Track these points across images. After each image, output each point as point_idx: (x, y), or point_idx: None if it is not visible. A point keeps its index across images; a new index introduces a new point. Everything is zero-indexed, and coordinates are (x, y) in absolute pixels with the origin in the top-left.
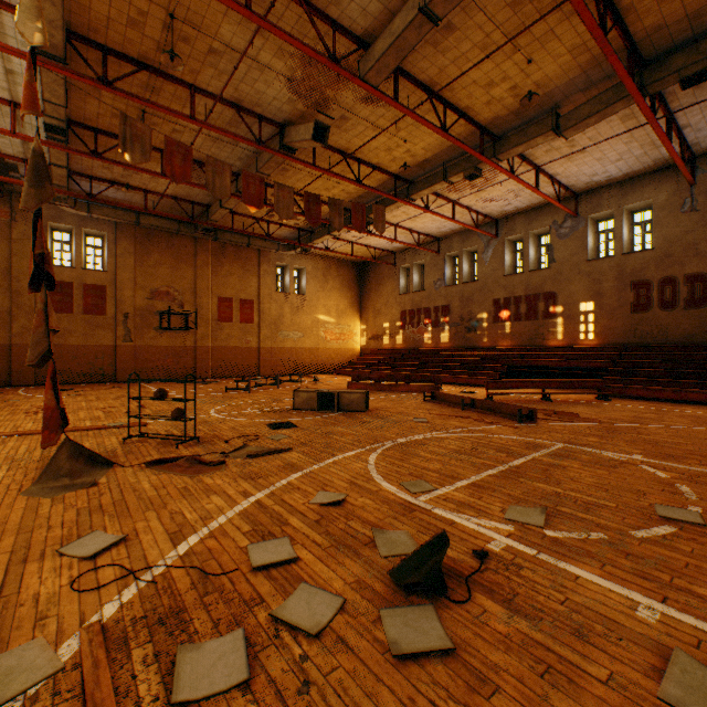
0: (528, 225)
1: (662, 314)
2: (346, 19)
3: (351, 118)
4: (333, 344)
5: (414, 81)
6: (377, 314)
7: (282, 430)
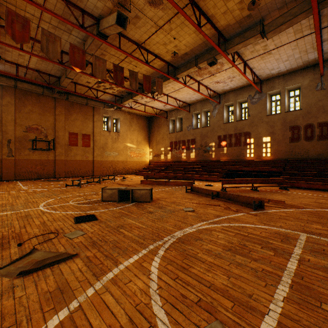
0: (236, 97)
1: (306, 143)
2: None
3: (142, 17)
4: (134, 158)
5: None
6: (157, 143)
7: (83, 224)
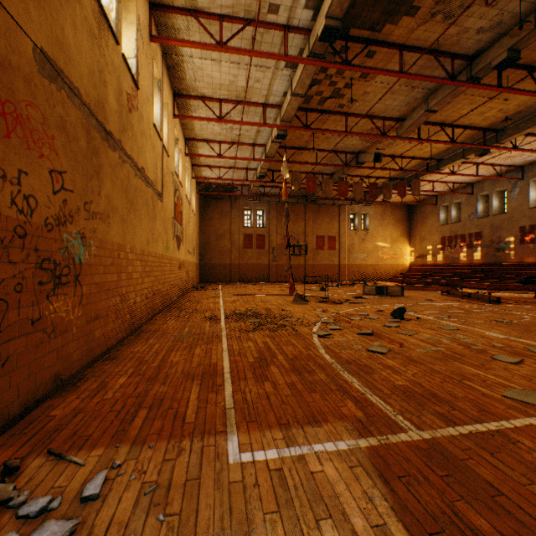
0: None
1: None
2: (389, 115)
3: (395, 142)
4: (387, 261)
5: (430, 123)
6: (421, 240)
7: (359, 299)
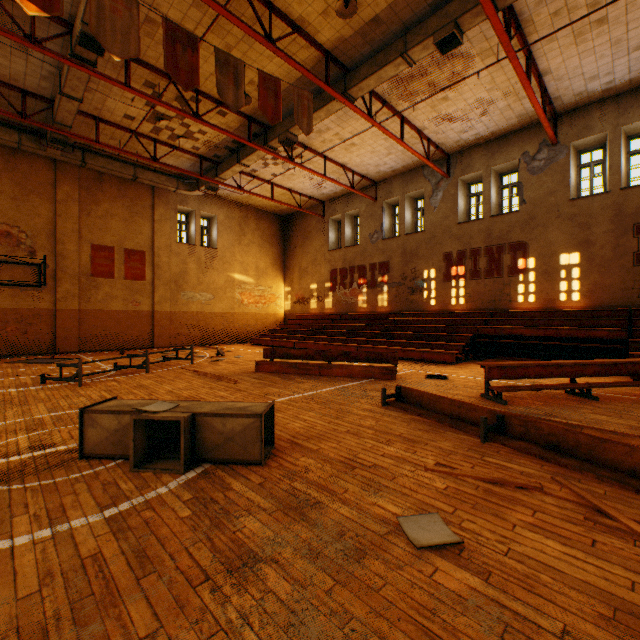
0: (489, 160)
1: None
2: None
3: None
4: (251, 308)
5: None
6: (303, 274)
7: None
